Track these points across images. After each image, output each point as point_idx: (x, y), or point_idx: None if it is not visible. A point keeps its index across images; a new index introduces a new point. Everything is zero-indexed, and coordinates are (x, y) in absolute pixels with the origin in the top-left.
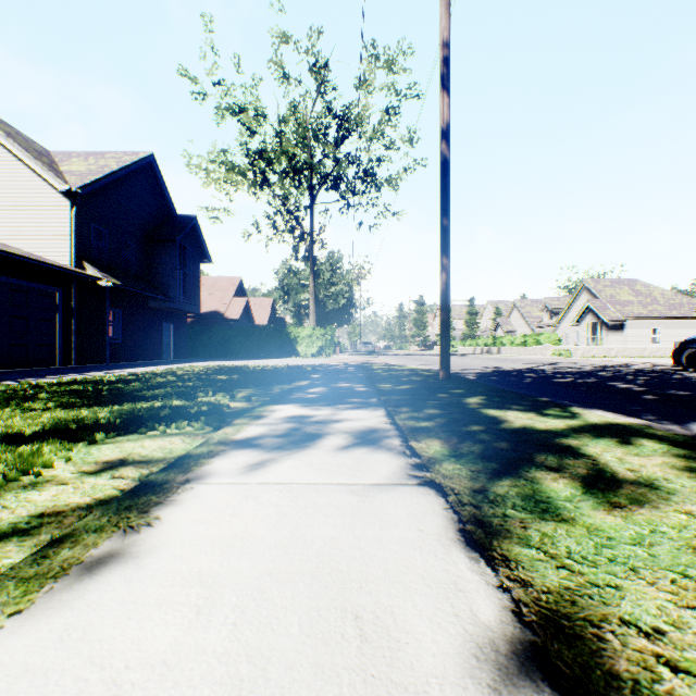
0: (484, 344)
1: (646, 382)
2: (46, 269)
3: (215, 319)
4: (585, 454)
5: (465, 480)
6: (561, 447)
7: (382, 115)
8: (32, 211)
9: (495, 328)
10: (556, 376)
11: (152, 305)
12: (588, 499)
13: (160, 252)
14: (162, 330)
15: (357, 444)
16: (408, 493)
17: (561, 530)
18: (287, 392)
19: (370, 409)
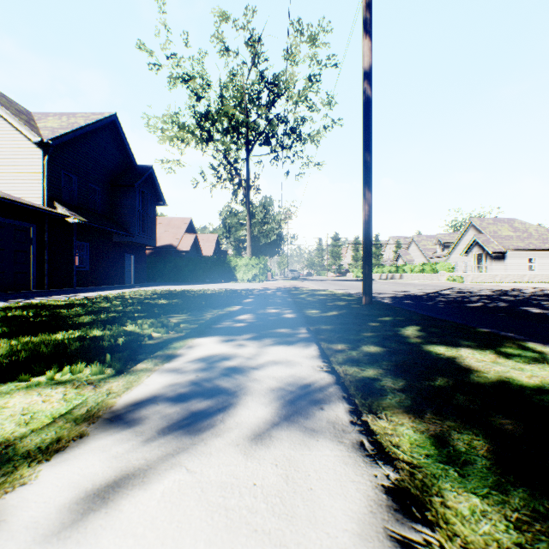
0: (388, 271)
1: None
2: (20, 207)
3: (170, 251)
4: None
5: None
6: None
7: (305, 82)
8: (11, 159)
9: (396, 259)
10: (465, 301)
11: (116, 239)
12: None
13: (122, 195)
14: (124, 259)
15: (286, 419)
16: None
17: None
18: (215, 319)
19: (300, 344)
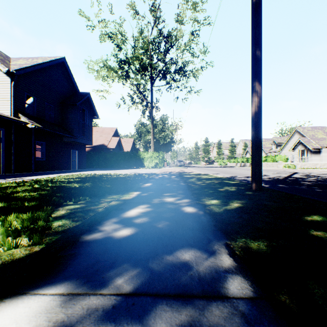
0: (241, 161)
1: None
2: None
3: (102, 148)
4: None
5: None
6: None
7: (189, 36)
8: None
9: (245, 153)
10: None
11: (64, 140)
12: None
13: (69, 111)
14: (71, 153)
15: None
16: None
17: None
18: (97, 218)
19: None
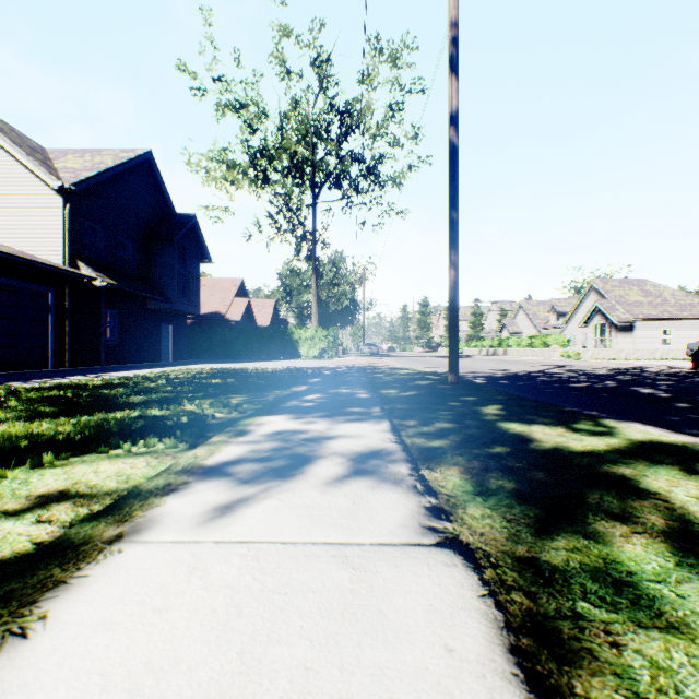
0: (490, 345)
1: (670, 387)
2: (37, 268)
3: (216, 320)
4: (649, 490)
5: (502, 537)
6: (614, 479)
7: (385, 111)
8: (24, 209)
9: (500, 330)
10: (571, 380)
11: (150, 305)
12: (691, 578)
13: (158, 252)
14: (161, 331)
15: (355, 473)
16: (424, 562)
17: (678, 652)
18: (281, 399)
19: (372, 421)
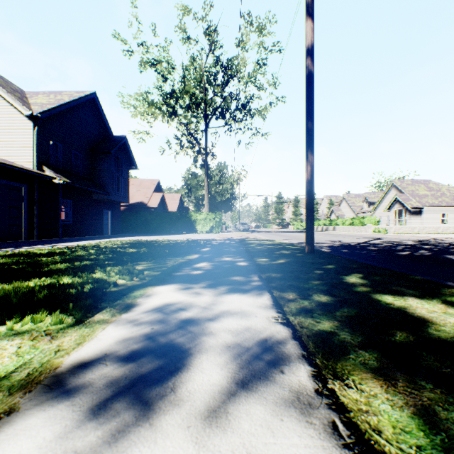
0: (323, 224)
1: None
2: (13, 170)
3: (141, 207)
4: None
5: None
6: None
7: (254, 65)
8: (6, 130)
9: (330, 214)
10: (393, 249)
11: (95, 197)
12: None
13: (100, 161)
14: (102, 214)
15: (243, 386)
16: None
17: None
18: (176, 267)
19: (253, 293)
